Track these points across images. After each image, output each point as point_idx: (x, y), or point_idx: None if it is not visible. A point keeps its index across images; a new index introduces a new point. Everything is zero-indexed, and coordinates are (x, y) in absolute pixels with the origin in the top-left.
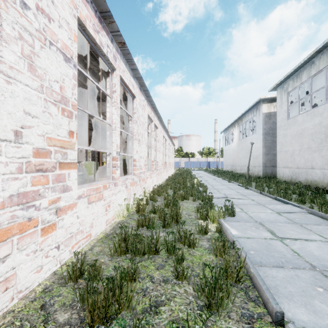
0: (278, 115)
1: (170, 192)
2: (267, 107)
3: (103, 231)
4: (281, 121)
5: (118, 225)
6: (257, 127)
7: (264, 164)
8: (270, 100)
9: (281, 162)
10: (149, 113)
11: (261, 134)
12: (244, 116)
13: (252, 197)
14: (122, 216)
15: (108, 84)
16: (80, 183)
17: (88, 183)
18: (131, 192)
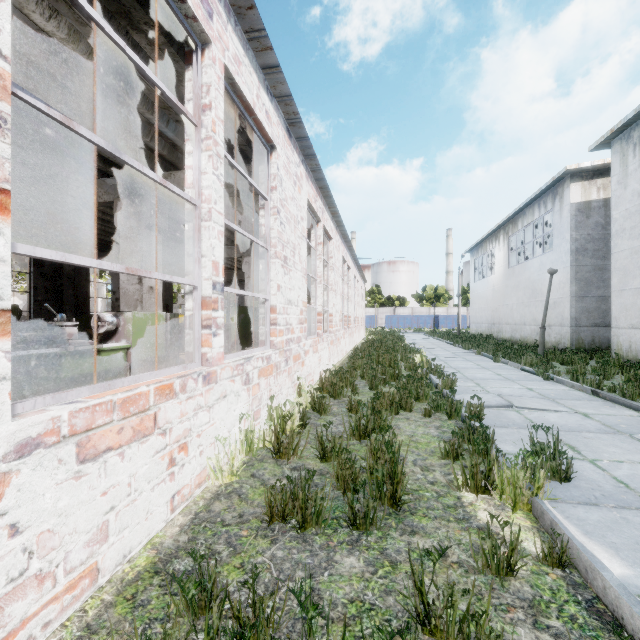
0: (615, 205)
1: (362, 387)
2: (582, 191)
3: (157, 538)
4: (624, 219)
5: (210, 508)
6: (554, 236)
7: (575, 321)
8: (588, 173)
9: (624, 316)
10: (311, 198)
11: (567, 251)
12: (522, 214)
13: (576, 404)
14: (228, 470)
15: (189, 88)
16: (120, 370)
17: (146, 369)
18: (262, 394)
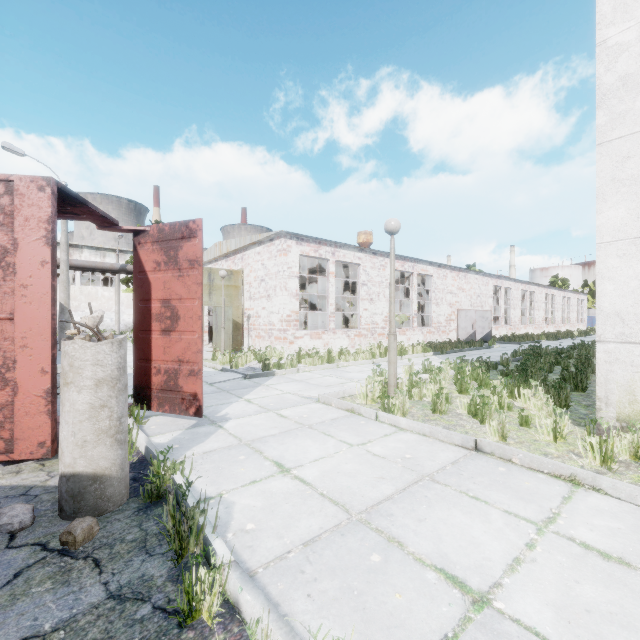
0: None
1: None
2: None
3: None
4: None
5: None
6: None
7: None
8: None
9: None
10: (523, 288)
11: None
12: None
13: None
14: None
15: (499, 292)
16: None
17: None
18: (509, 332)
